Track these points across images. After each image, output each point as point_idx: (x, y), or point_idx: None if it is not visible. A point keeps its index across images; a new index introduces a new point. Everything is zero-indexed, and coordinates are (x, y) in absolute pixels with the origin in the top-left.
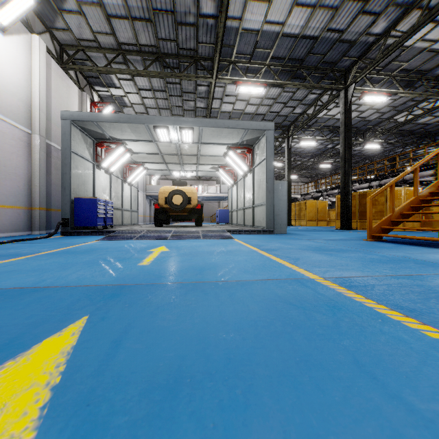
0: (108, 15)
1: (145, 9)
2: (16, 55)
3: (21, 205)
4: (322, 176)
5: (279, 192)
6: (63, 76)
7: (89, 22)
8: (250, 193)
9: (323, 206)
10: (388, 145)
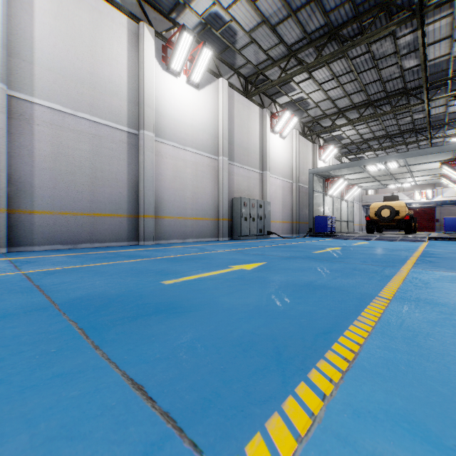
0: (333, 100)
1: (358, 87)
2: (287, 146)
3: (289, 221)
4: None
5: None
6: (304, 141)
7: (321, 108)
8: None
9: None
10: None
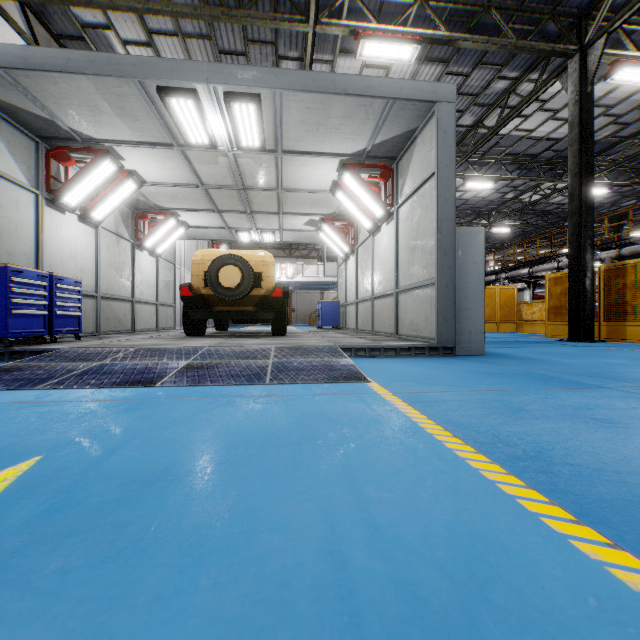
0: None
1: None
2: None
3: None
4: (486, 251)
5: (467, 254)
6: None
7: None
8: (388, 264)
9: (508, 296)
10: (611, 192)
